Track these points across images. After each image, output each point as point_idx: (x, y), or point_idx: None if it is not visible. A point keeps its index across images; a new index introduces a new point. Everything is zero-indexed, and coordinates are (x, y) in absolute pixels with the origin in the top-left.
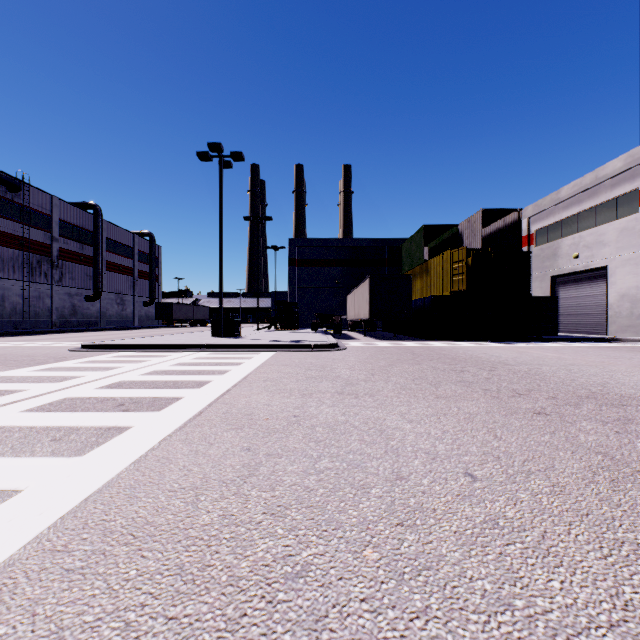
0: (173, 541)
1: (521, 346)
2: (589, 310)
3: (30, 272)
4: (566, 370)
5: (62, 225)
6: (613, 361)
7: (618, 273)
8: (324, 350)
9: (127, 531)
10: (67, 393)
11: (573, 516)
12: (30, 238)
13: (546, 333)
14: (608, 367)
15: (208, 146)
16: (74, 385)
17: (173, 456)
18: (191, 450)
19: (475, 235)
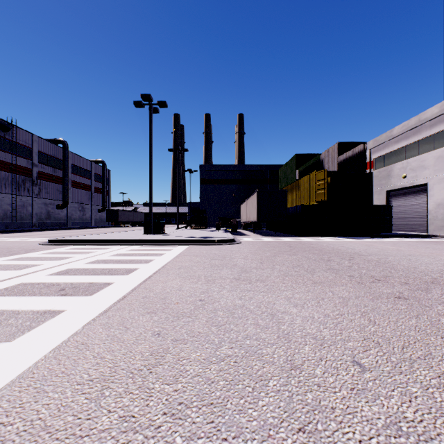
0: None
1: (367, 241)
2: (414, 215)
3: (17, 188)
4: (407, 259)
5: (40, 155)
6: (439, 252)
7: (435, 188)
8: (225, 244)
9: (20, 440)
10: (23, 279)
11: None
12: (17, 164)
13: (384, 231)
14: (437, 257)
15: (141, 96)
16: (31, 272)
17: (91, 342)
18: (108, 335)
19: (333, 161)
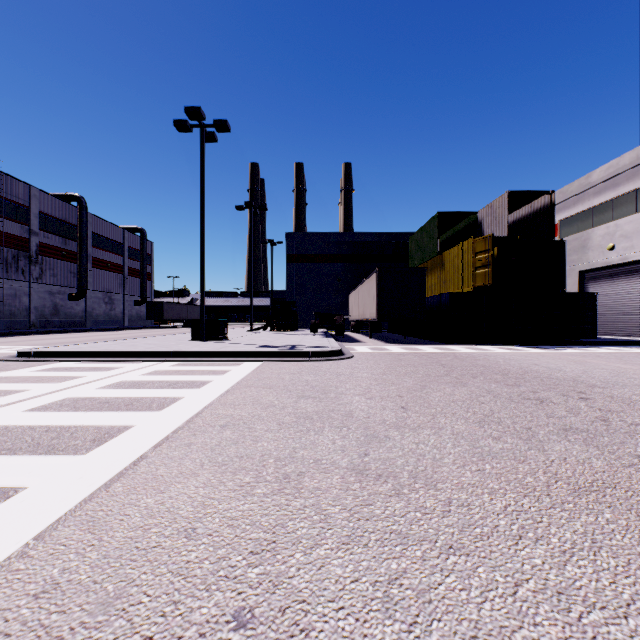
0: None
1: (567, 352)
2: (627, 309)
3: (4, 268)
4: None
5: (42, 218)
6: None
7: None
8: (325, 359)
9: None
10: None
11: None
12: (4, 231)
13: (583, 335)
14: None
15: (185, 111)
16: None
17: None
18: None
19: (499, 222)
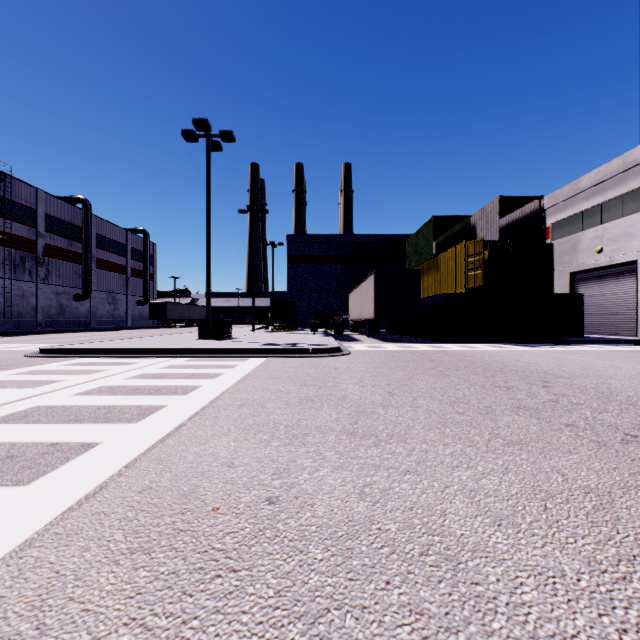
0: None
1: (551, 350)
2: (614, 309)
3: (12, 269)
4: None
5: (48, 220)
6: None
7: None
8: (324, 355)
9: None
10: None
11: None
12: (12, 233)
13: (570, 334)
14: None
15: (193, 122)
16: None
17: None
18: None
19: (491, 226)
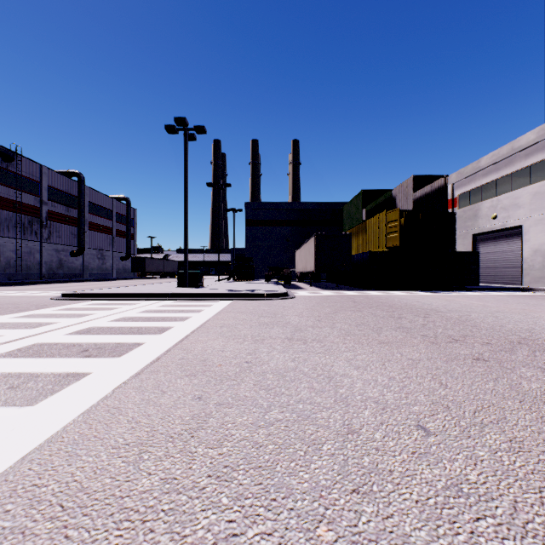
0: (105, 514)
1: (448, 295)
2: (506, 264)
3: (22, 231)
4: (493, 317)
5: (50, 190)
6: (533, 308)
7: (531, 231)
8: (275, 298)
9: (57, 500)
10: (38, 339)
11: (541, 480)
12: (22, 202)
13: (469, 283)
14: (530, 314)
15: (174, 120)
16: (46, 331)
17: (124, 406)
18: (143, 399)
19: (407, 198)
